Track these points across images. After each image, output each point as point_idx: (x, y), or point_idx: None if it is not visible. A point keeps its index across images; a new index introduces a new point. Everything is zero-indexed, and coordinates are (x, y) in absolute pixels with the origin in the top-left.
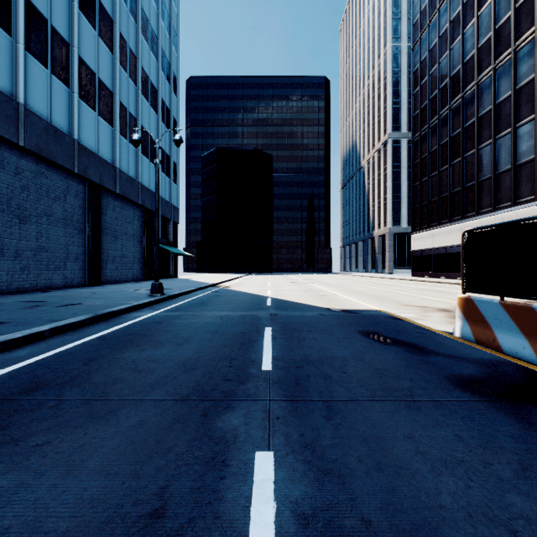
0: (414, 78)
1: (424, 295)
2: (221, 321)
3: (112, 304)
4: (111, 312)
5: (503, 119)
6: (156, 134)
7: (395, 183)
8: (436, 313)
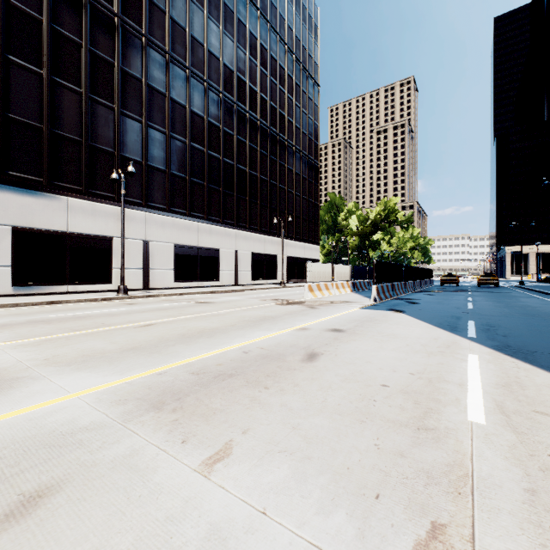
0: None
1: (201, 313)
2: (511, 312)
3: None
4: None
5: None
6: None
7: None
8: (332, 304)
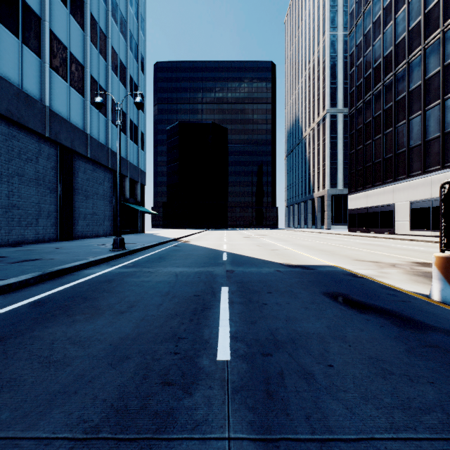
0: (351, 59)
1: (369, 250)
2: (175, 280)
3: (69, 259)
4: (62, 269)
5: (432, 92)
6: (125, 106)
7: (332, 152)
8: (393, 269)
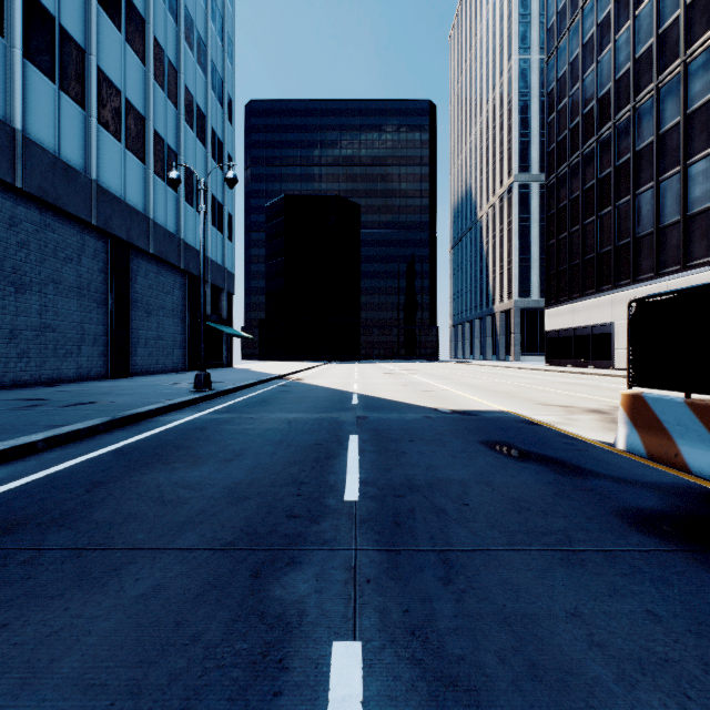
0: (549, 101)
1: (565, 391)
2: (289, 427)
3: (139, 402)
4: (135, 414)
5: (668, 154)
6: (204, 175)
7: (523, 241)
8: (586, 415)
